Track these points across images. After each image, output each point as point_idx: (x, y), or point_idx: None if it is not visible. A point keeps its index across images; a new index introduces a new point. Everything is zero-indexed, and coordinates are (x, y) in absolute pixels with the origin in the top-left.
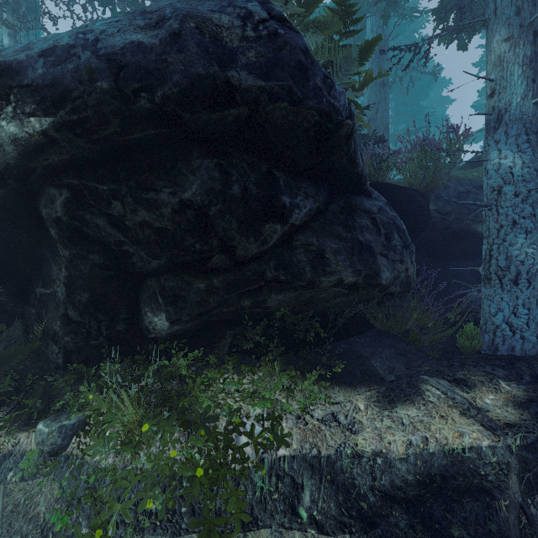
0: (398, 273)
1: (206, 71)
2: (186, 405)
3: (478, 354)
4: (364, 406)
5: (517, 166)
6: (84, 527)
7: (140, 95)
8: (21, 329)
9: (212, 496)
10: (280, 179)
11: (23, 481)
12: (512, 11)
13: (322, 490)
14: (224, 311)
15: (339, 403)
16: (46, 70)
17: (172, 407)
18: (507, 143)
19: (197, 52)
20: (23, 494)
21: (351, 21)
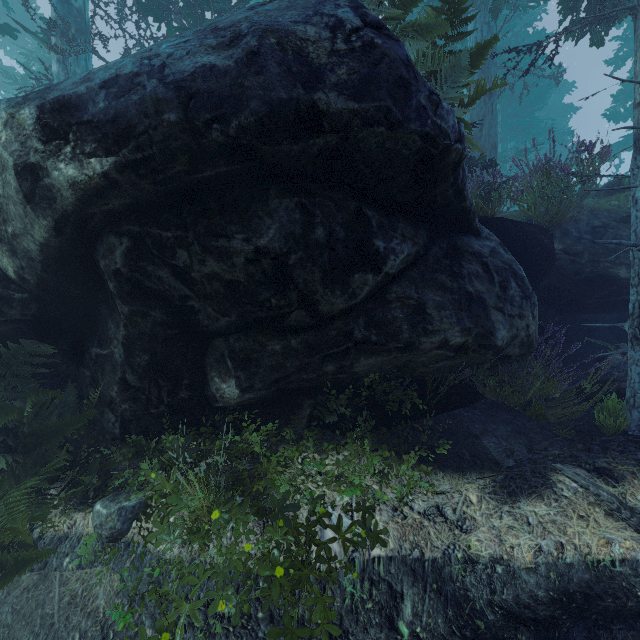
0: (517, 331)
1: (288, 94)
2: (261, 490)
3: (625, 435)
4: (477, 498)
5: None
6: (147, 627)
7: (212, 127)
8: (75, 394)
9: (294, 601)
10: (372, 219)
11: (81, 569)
12: None
13: (426, 601)
14: (303, 377)
15: (444, 493)
16: (108, 103)
17: (245, 491)
18: None
19: (279, 73)
20: (80, 584)
21: (460, 21)
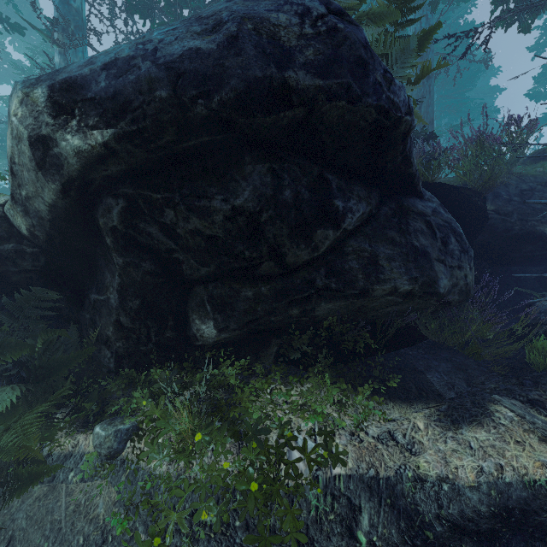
0: (457, 280)
1: (263, 73)
2: (236, 416)
3: None
4: (424, 425)
5: None
6: (141, 532)
7: (197, 102)
8: (77, 333)
9: (267, 512)
10: (332, 182)
11: (83, 482)
12: None
13: (381, 514)
14: (271, 320)
15: (395, 421)
16: (108, 82)
17: (223, 417)
18: None
19: (255, 54)
20: (83, 495)
21: (409, 9)
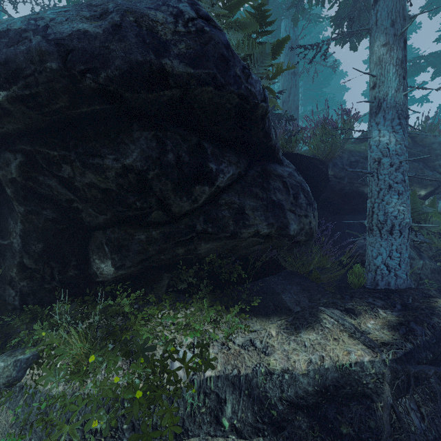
0: (303, 225)
1: (143, 58)
2: (128, 338)
3: (364, 288)
4: (275, 333)
5: (392, 142)
6: None
7: (86, 75)
8: None
9: (149, 413)
10: (208, 149)
11: None
12: (388, 23)
13: (241, 403)
14: (161, 258)
15: (256, 331)
16: (0, 50)
17: (116, 340)
18: (385, 125)
19: (136, 42)
20: None
21: (266, 23)
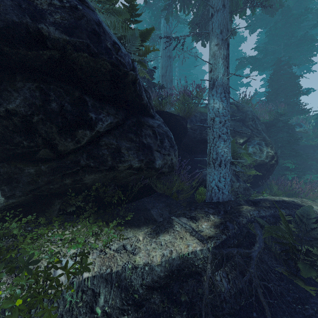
0: (167, 161)
1: (19, 19)
2: (13, 256)
3: (204, 202)
4: (142, 238)
5: (220, 108)
6: None
7: None
8: None
9: (29, 317)
10: (88, 102)
11: None
12: (219, 31)
13: (112, 293)
14: (50, 187)
15: (128, 238)
16: None
17: (2, 259)
18: (217, 96)
19: (11, 5)
20: None
21: (135, 14)
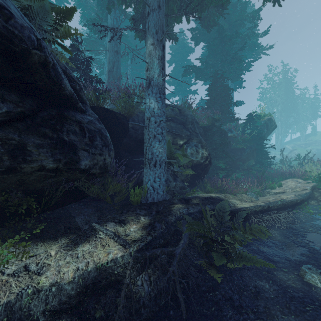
0: (97, 161)
1: None
2: None
3: (139, 204)
4: (55, 252)
5: (156, 108)
6: None
7: None
8: None
9: None
10: None
11: None
12: (154, 31)
13: None
14: None
15: (36, 255)
16: None
17: None
18: (152, 96)
19: None
20: None
21: None
